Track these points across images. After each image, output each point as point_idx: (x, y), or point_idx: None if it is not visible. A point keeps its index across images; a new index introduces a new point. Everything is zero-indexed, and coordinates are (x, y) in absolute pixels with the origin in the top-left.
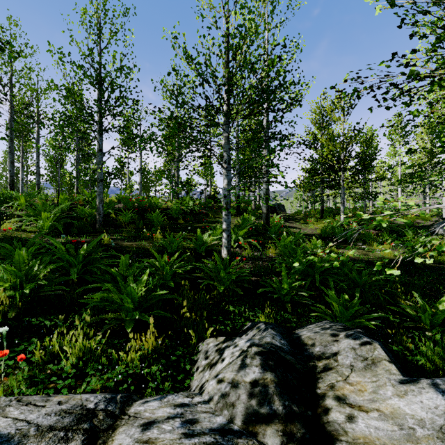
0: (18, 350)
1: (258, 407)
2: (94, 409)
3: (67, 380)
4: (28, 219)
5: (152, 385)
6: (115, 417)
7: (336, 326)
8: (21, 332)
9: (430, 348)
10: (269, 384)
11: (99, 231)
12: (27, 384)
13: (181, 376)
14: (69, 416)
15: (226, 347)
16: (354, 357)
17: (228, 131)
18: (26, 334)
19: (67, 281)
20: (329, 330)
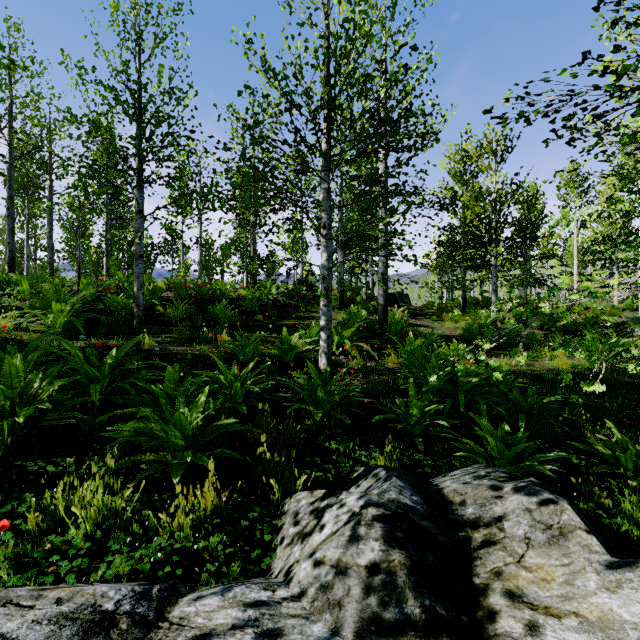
0: (1, 511)
1: (380, 609)
2: (114, 613)
3: (76, 561)
4: (32, 312)
5: (211, 567)
6: (147, 625)
7: (497, 473)
8: (8, 484)
9: (639, 506)
10: (397, 571)
11: (137, 331)
12: (11, 568)
13: (257, 552)
14: (71, 625)
15: (326, 506)
16: (531, 524)
17: (328, 180)
18: (17, 487)
19: (86, 404)
20: (487, 480)
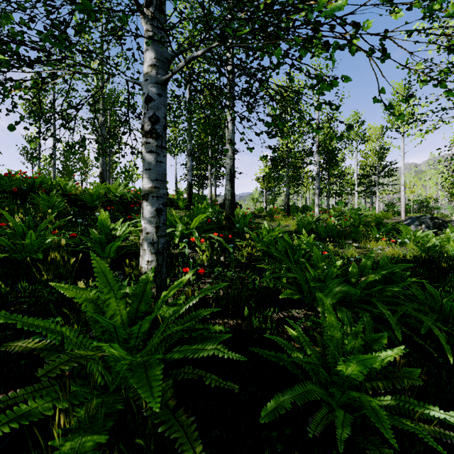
0: None
1: None
2: None
3: None
4: None
5: None
6: None
7: None
8: None
9: None
10: None
11: None
12: None
13: None
14: None
15: None
16: None
17: None
18: None
19: None
20: None
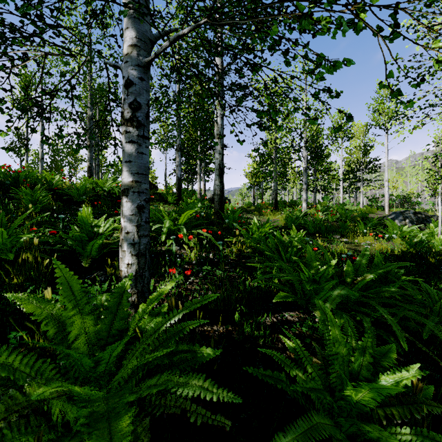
0: None
1: None
2: None
3: None
4: None
5: None
6: None
7: None
8: None
9: None
10: None
11: None
12: None
13: None
14: None
15: None
16: None
17: None
18: None
19: None
20: None
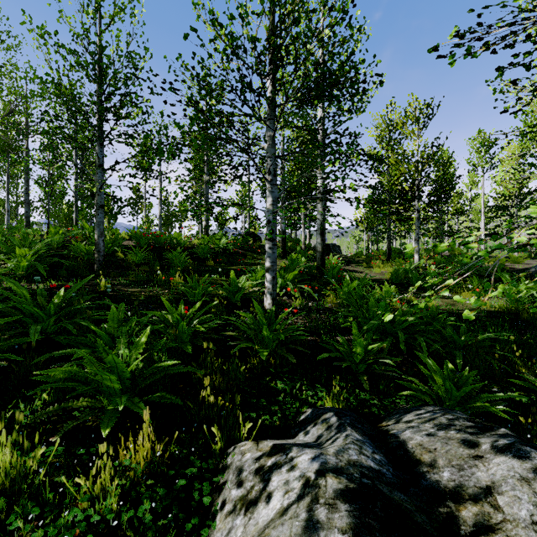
0: None
1: None
2: None
3: None
4: None
5: None
6: None
7: (460, 421)
8: None
9: None
10: None
11: (98, 275)
12: None
13: (193, 522)
14: None
15: (274, 466)
16: (535, 502)
17: (273, 128)
18: None
19: (30, 344)
20: (454, 431)
